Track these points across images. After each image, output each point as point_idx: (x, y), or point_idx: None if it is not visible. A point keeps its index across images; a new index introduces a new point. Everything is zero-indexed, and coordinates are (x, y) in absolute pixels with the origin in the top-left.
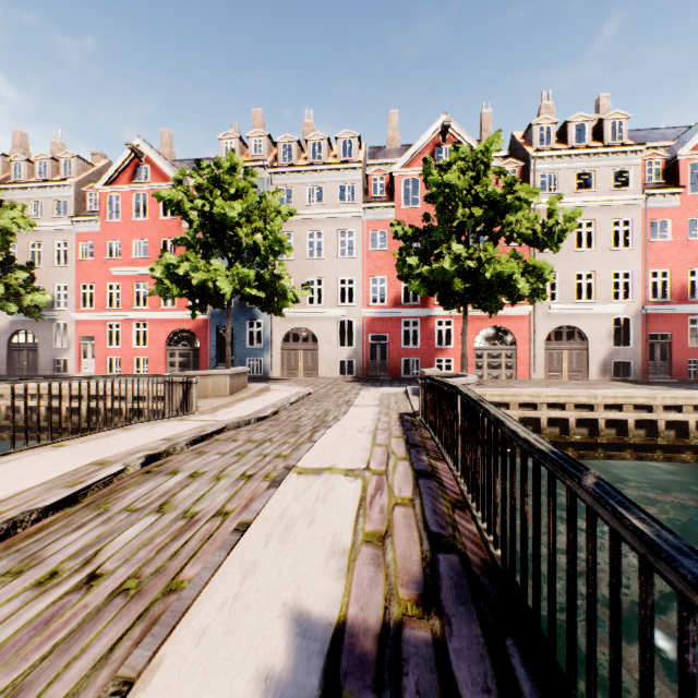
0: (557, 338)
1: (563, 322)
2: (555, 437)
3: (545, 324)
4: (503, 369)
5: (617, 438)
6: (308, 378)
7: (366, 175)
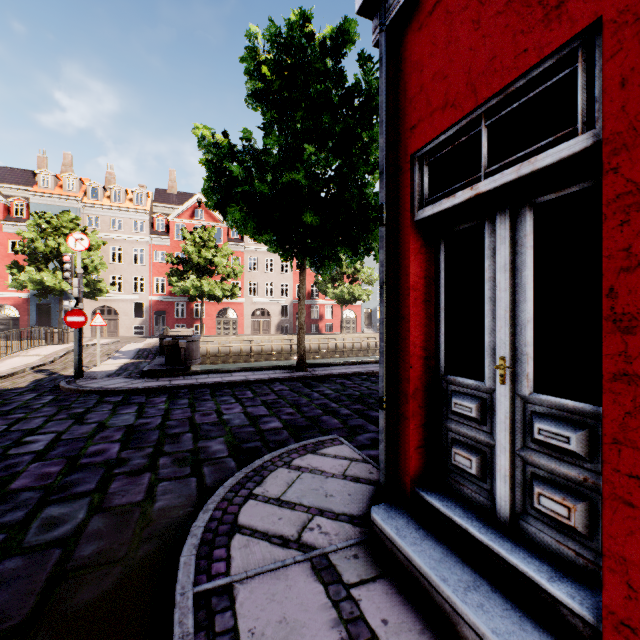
0: (268, 314)
1: (260, 306)
2: (236, 354)
3: (252, 307)
4: (231, 329)
5: (258, 353)
6: (112, 337)
7: (153, 216)
